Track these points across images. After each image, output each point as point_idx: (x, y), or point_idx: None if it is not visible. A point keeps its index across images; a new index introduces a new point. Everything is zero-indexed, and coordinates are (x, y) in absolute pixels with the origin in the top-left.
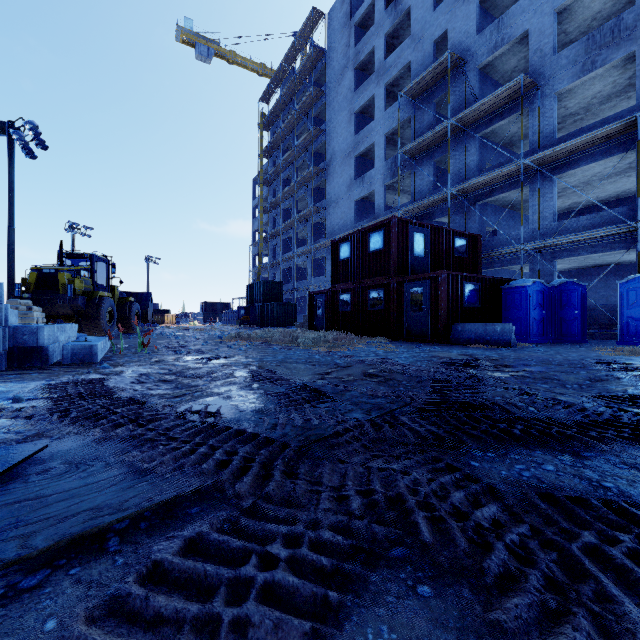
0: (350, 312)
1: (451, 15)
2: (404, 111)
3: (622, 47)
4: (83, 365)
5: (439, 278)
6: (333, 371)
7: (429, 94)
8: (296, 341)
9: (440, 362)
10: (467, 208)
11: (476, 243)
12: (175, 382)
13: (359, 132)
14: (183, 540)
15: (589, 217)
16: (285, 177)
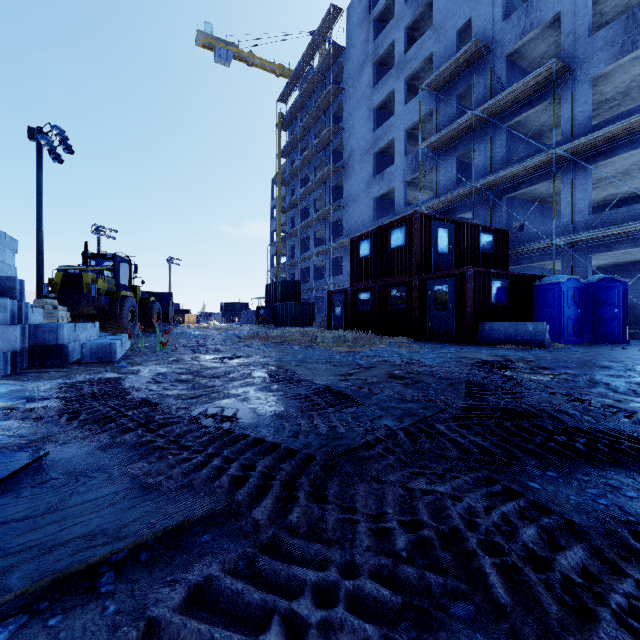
0: (370, 311)
1: (475, 2)
2: (425, 104)
3: None
4: (102, 364)
5: (465, 275)
6: (355, 372)
7: (452, 85)
8: (315, 340)
9: (470, 363)
10: (493, 202)
11: (503, 238)
12: (192, 382)
13: (378, 128)
14: (187, 587)
15: (629, 209)
16: (303, 176)
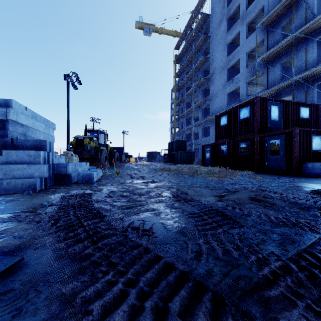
0: (227, 156)
1: None
2: (259, 36)
3: None
4: (86, 184)
5: (293, 133)
6: (226, 194)
7: (277, 22)
8: (196, 172)
9: (309, 191)
10: (307, 88)
11: (316, 109)
12: (128, 197)
13: (230, 54)
14: None
15: None
16: (187, 86)
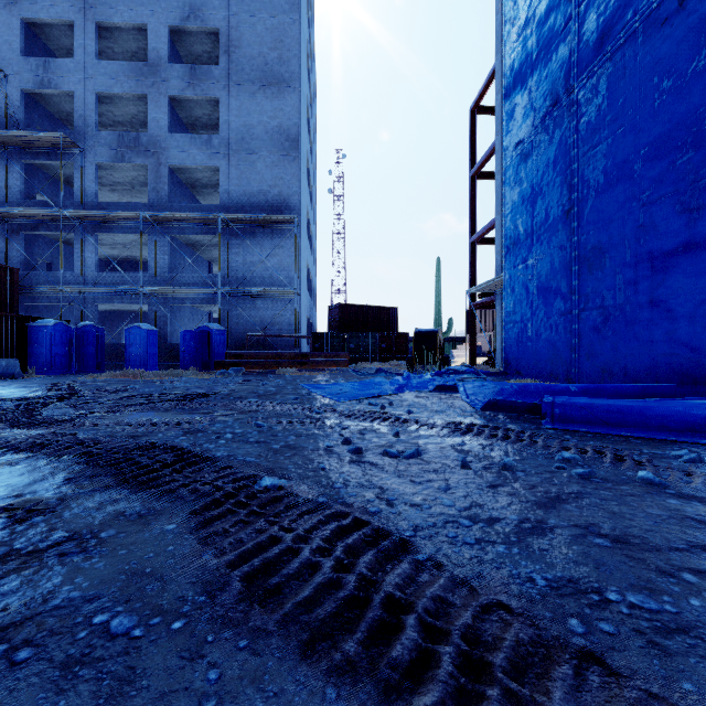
0: None
1: None
2: None
3: (141, 157)
4: None
5: None
6: None
7: None
8: None
9: None
10: (10, 234)
11: (12, 276)
12: None
13: None
14: None
15: (121, 274)
16: None
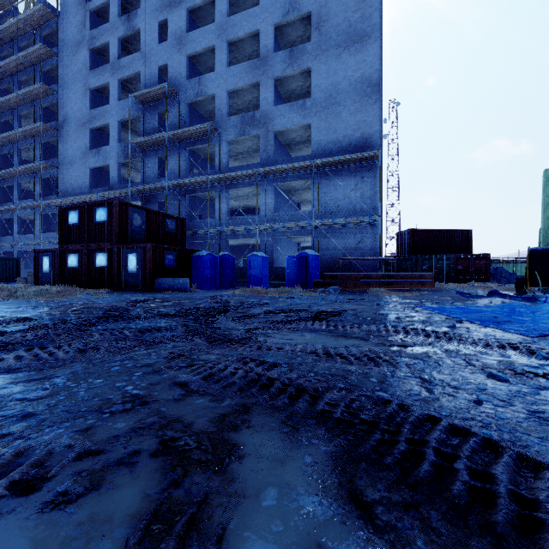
0: (78, 269)
1: (170, 55)
2: (136, 108)
3: (255, 129)
4: None
5: (146, 248)
6: (45, 311)
7: (155, 105)
8: (15, 294)
9: (127, 301)
10: (181, 197)
11: (183, 224)
12: None
13: (95, 108)
14: None
15: (243, 217)
16: (3, 119)
